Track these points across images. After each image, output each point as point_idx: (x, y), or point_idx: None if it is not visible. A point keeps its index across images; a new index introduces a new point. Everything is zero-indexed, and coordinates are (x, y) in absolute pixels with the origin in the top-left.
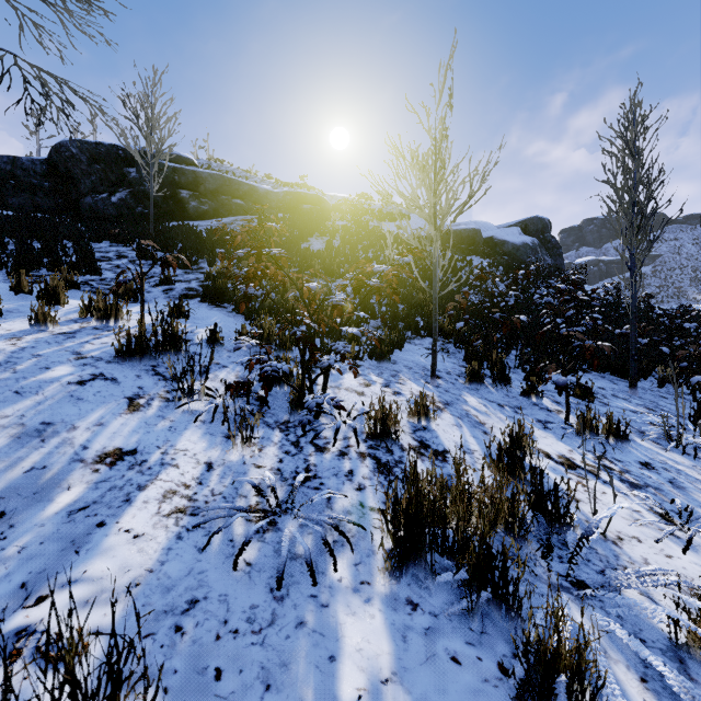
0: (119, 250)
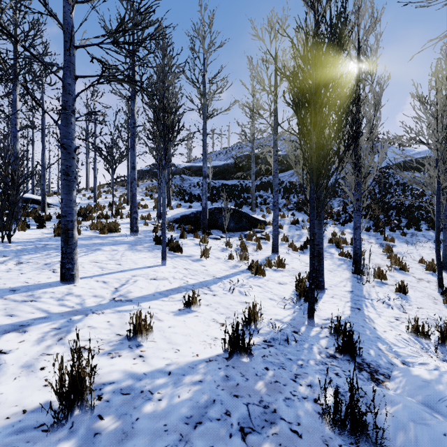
0: (267, 194)
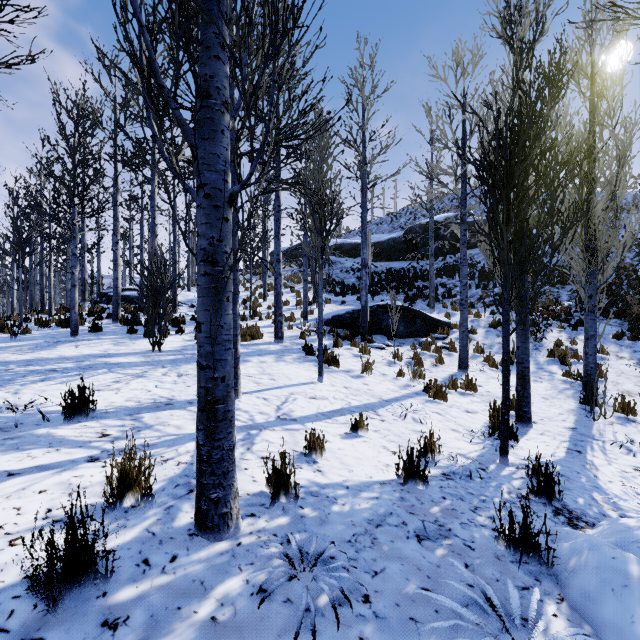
0: (452, 282)
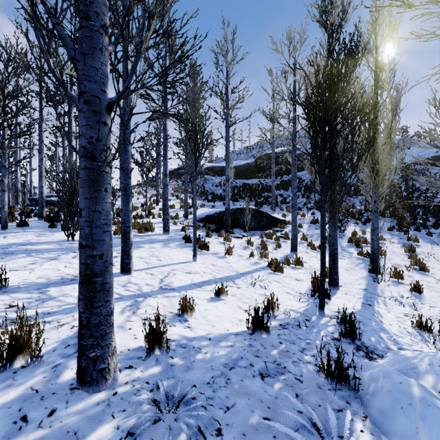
0: (287, 193)
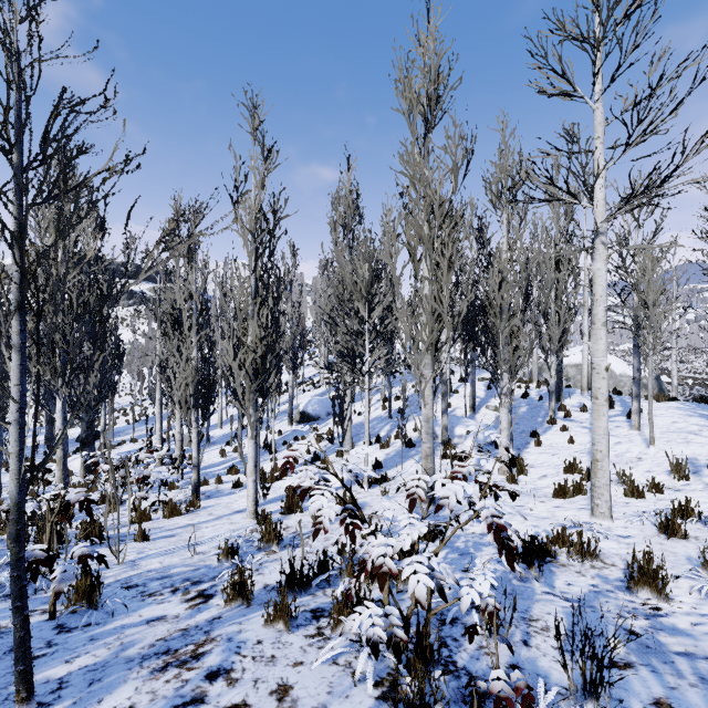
0: None
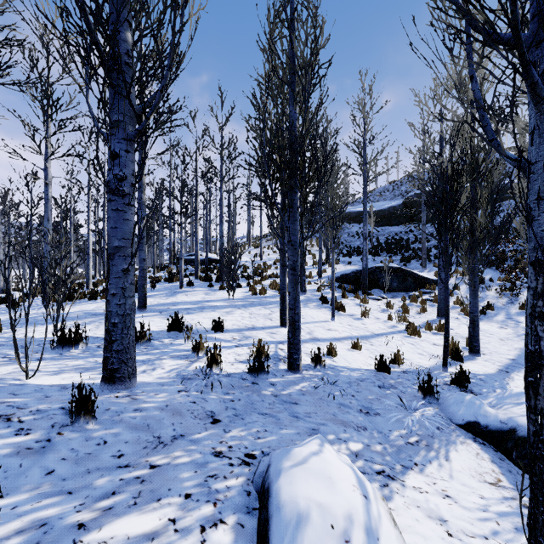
0: None
